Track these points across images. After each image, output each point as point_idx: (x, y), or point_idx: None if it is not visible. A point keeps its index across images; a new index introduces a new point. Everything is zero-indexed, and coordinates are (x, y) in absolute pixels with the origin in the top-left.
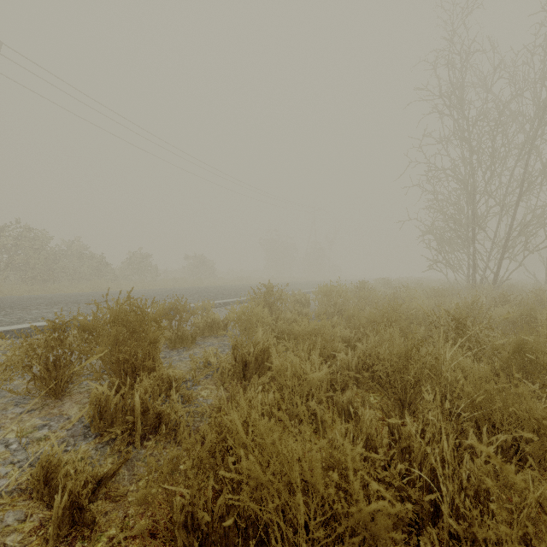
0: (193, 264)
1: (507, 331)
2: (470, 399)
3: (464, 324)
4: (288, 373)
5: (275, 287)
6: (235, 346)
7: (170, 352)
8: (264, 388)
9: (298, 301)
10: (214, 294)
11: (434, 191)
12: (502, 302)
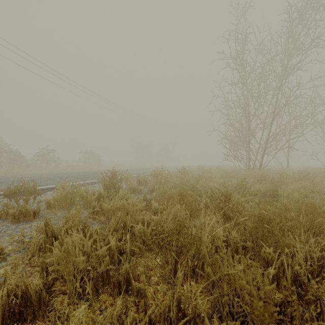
0: (85, 156)
1: (261, 199)
2: (206, 283)
3: (229, 199)
4: (54, 258)
5: (134, 171)
6: (46, 224)
7: (9, 226)
8: (59, 262)
9: (140, 180)
10: (88, 176)
11: (228, 113)
12: (261, 180)
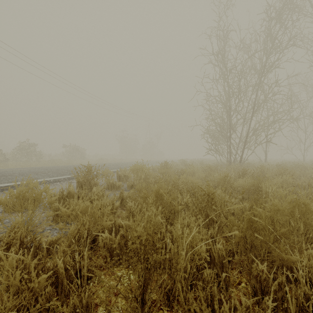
0: (69, 150)
1: (245, 195)
2: None
3: (212, 198)
4: None
5: (117, 165)
6: None
7: None
8: None
9: (120, 175)
10: (66, 171)
11: (210, 109)
12: (243, 174)
